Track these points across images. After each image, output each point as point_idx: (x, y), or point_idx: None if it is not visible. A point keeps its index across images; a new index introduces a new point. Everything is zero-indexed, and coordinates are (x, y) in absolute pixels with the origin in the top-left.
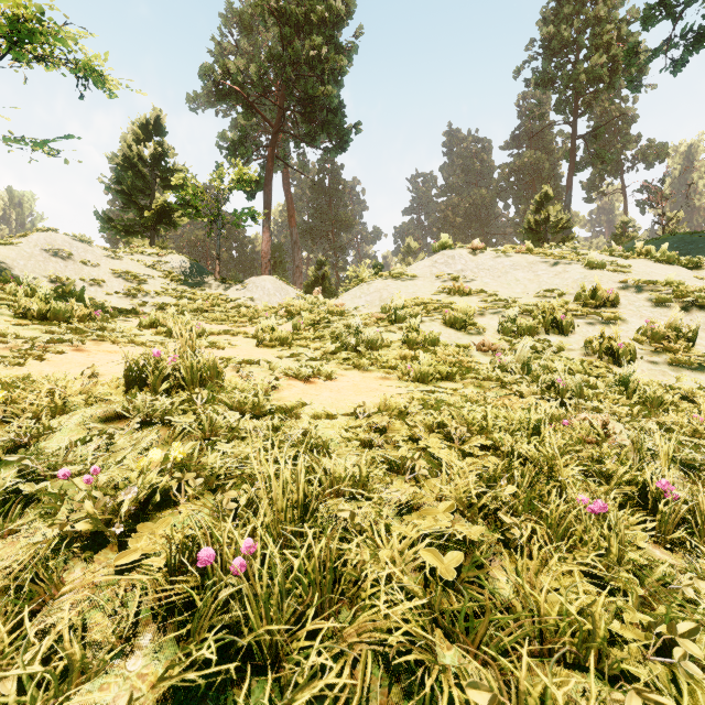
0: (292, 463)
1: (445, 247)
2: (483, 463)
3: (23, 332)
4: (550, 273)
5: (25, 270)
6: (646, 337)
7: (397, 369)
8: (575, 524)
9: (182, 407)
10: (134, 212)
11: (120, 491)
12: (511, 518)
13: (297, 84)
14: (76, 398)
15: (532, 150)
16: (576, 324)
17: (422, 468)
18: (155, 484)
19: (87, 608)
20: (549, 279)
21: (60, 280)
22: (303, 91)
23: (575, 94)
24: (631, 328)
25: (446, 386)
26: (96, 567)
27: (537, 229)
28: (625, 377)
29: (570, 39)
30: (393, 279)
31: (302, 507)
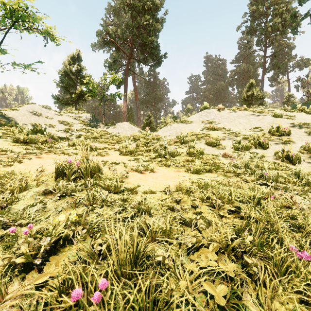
0: (132, 219)
1: (205, 108)
2: (232, 221)
3: (15, 149)
4: (255, 120)
5: (22, 121)
6: (305, 150)
7: (184, 166)
8: (290, 265)
9: (80, 188)
10: (68, 95)
11: (44, 236)
12: (253, 259)
13: (139, 37)
14: (31, 182)
15: (245, 63)
16: (270, 144)
17: (200, 224)
18: (61, 233)
19: (16, 310)
20: (255, 122)
21: (36, 125)
22: (141, 40)
23: (265, 37)
24: (297, 146)
25: (208, 175)
26: (25, 284)
27: (247, 99)
28: (297, 171)
29: (263, 11)
30: (182, 123)
31: (135, 254)
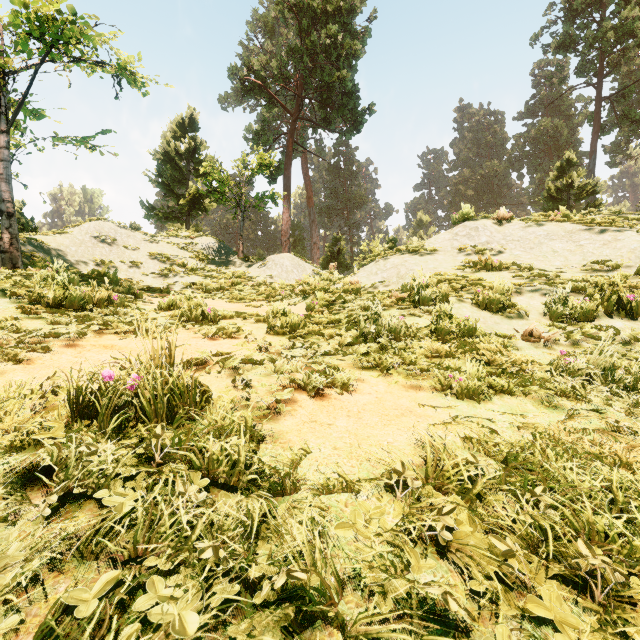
0: None
1: (466, 218)
2: None
3: (30, 323)
4: (596, 243)
5: (76, 255)
6: None
7: (430, 371)
8: None
9: (119, 477)
10: (173, 200)
11: None
12: None
13: (314, 73)
14: None
15: (549, 118)
16: None
17: None
18: None
19: None
20: (595, 249)
21: (104, 263)
22: (319, 79)
23: (600, 54)
24: None
25: (504, 403)
26: None
27: (558, 197)
28: None
29: None
30: (411, 254)
31: None
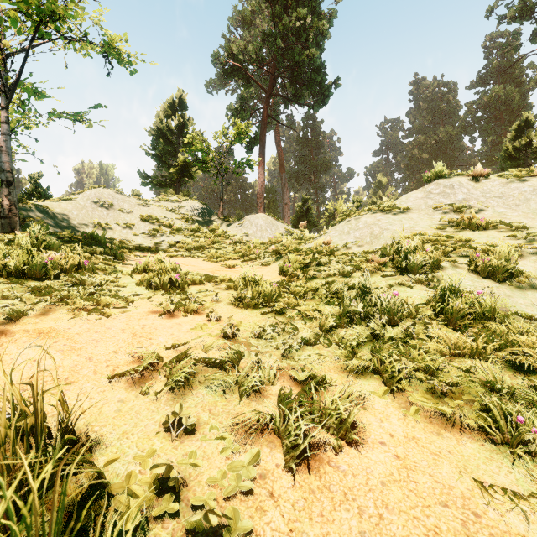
0: None
1: (439, 176)
2: None
3: None
4: None
5: (77, 219)
6: None
7: (458, 385)
8: None
9: None
10: (166, 170)
11: None
12: None
13: (286, 55)
14: None
15: (501, 85)
16: None
17: None
18: None
19: None
20: None
21: (101, 225)
22: (290, 59)
23: None
24: None
25: None
26: None
27: (516, 156)
28: None
29: None
30: (383, 213)
31: None
